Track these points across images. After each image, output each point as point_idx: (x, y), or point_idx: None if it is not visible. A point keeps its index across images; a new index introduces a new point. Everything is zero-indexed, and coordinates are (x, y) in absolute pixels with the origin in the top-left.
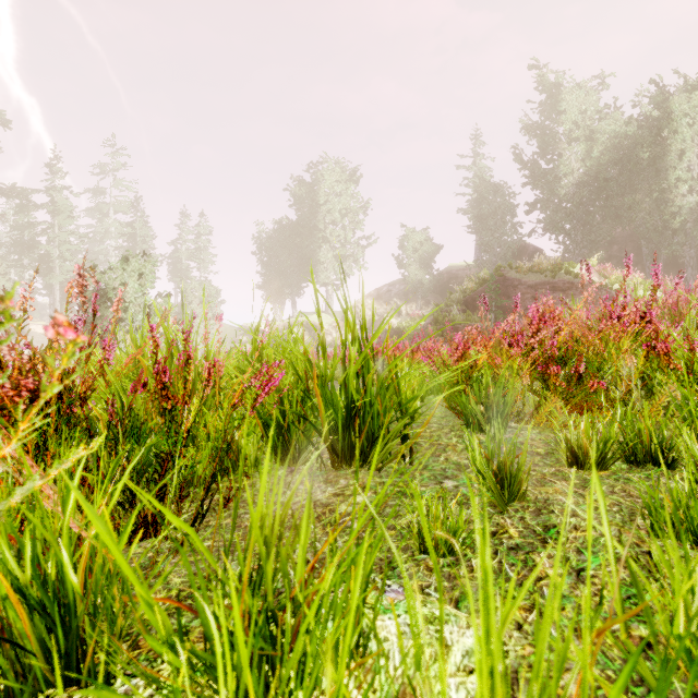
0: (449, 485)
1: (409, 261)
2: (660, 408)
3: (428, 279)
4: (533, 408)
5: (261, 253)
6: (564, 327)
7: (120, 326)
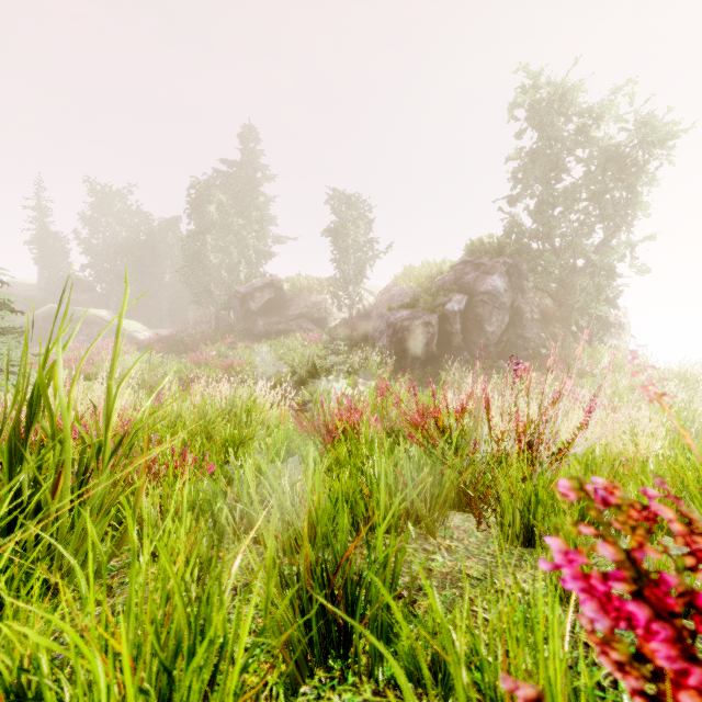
0: None
1: None
2: None
3: None
4: None
5: None
6: None
7: None
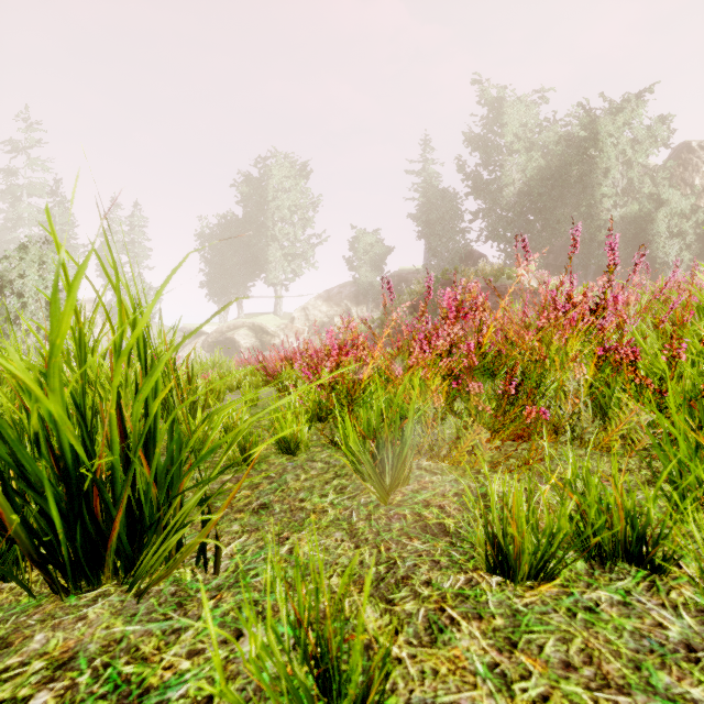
0: (248, 648)
1: (360, 262)
2: (617, 437)
3: (378, 282)
4: (455, 435)
5: (203, 249)
6: (491, 322)
7: (15, 325)
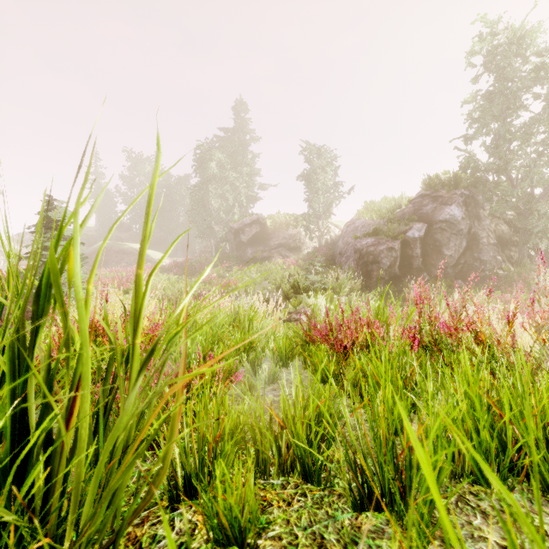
0: None
1: None
2: None
3: None
4: None
5: None
6: None
7: None
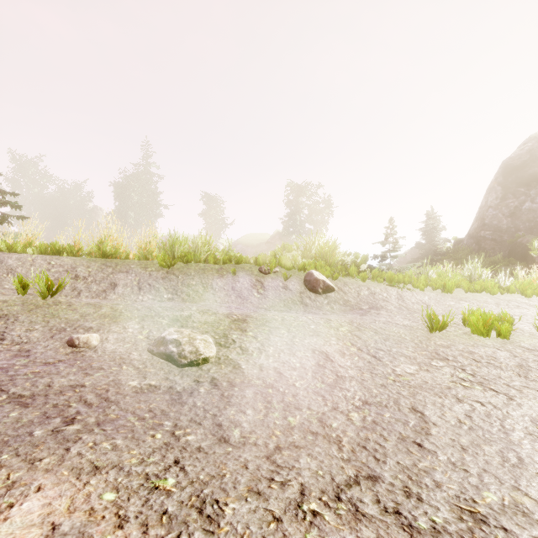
0: None
1: None
2: None
3: None
4: None
5: None
6: None
7: None
